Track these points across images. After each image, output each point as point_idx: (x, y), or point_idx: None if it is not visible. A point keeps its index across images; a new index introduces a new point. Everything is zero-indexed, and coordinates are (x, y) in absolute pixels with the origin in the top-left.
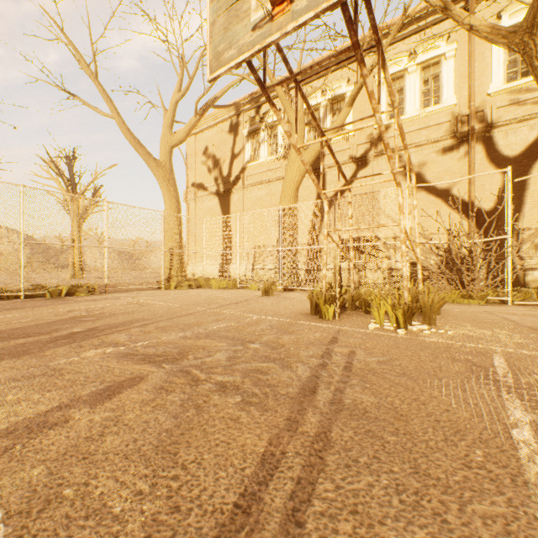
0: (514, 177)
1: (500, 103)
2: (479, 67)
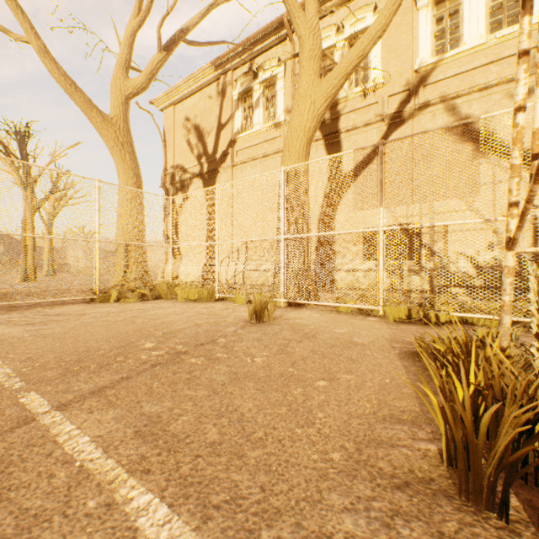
0: None
1: None
2: None
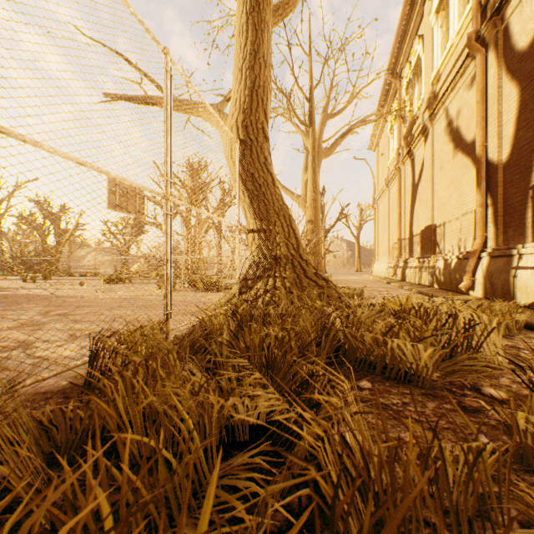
0: (528, 86)
1: None
2: None
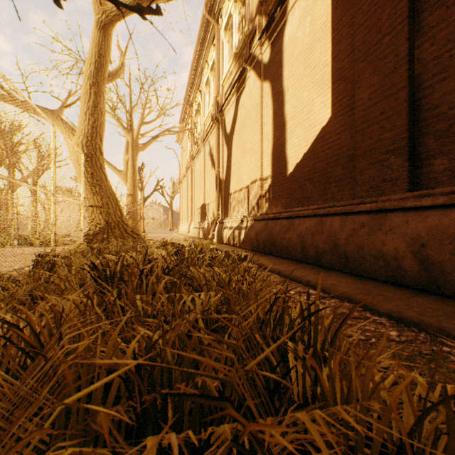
0: (229, 151)
1: (224, 91)
2: (220, 64)
